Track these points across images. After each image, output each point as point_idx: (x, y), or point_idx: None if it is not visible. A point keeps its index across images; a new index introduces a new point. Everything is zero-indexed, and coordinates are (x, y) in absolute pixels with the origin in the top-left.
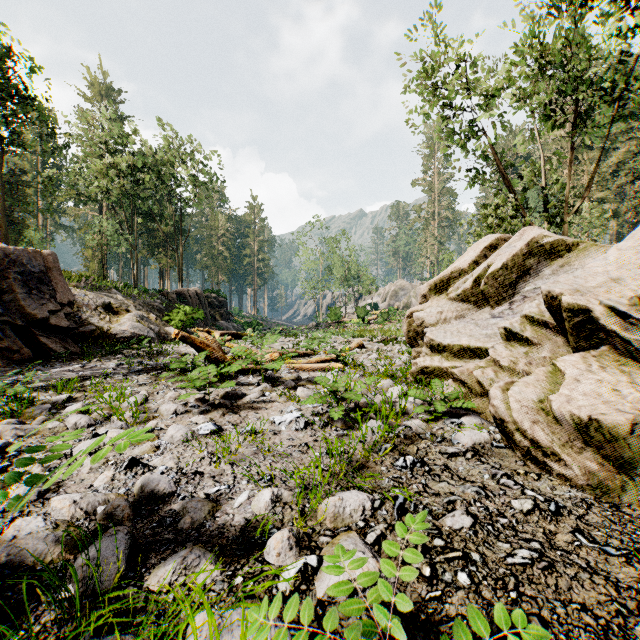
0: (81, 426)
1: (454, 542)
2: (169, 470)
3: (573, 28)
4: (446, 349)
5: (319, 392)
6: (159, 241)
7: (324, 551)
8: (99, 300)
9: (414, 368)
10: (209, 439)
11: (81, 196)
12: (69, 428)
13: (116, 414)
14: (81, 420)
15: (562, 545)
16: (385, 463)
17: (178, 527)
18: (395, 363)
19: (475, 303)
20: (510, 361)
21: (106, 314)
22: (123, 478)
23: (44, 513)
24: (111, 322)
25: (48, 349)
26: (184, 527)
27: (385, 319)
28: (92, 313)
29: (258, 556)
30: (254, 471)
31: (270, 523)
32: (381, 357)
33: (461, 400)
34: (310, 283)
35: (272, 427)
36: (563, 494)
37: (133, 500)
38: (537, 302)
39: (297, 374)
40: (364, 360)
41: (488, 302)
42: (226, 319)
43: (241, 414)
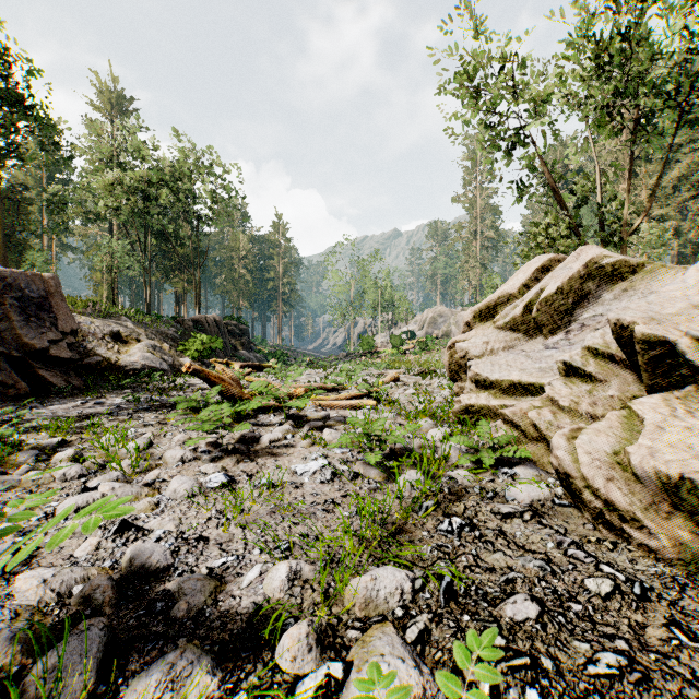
0: (71, 477)
1: (517, 640)
2: (167, 535)
3: (633, 25)
4: (494, 385)
5: (348, 437)
6: (175, 263)
7: (352, 653)
8: (107, 328)
9: (457, 406)
10: (219, 494)
11: (89, 214)
12: (57, 479)
13: (109, 464)
14: (71, 470)
15: (655, 644)
16: (427, 526)
17: (170, 615)
18: (435, 399)
19: (526, 332)
20: (571, 401)
21: (114, 344)
22: (110, 546)
23: (8, 594)
24: (120, 353)
25: (48, 383)
26: (178, 616)
27: (422, 349)
28: (99, 343)
29: (268, 659)
30: (269, 536)
31: (283, 618)
32: (419, 392)
33: (514, 446)
34: (340, 309)
35: (293, 478)
36: (647, 570)
37: (119, 576)
38: (601, 332)
39: (324, 413)
40: (400, 396)
41: (541, 331)
42: (248, 349)
43: (258, 461)
